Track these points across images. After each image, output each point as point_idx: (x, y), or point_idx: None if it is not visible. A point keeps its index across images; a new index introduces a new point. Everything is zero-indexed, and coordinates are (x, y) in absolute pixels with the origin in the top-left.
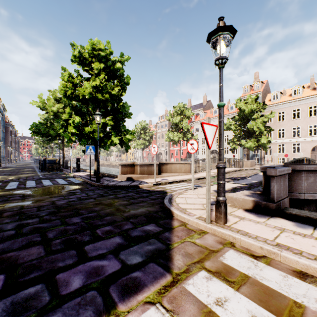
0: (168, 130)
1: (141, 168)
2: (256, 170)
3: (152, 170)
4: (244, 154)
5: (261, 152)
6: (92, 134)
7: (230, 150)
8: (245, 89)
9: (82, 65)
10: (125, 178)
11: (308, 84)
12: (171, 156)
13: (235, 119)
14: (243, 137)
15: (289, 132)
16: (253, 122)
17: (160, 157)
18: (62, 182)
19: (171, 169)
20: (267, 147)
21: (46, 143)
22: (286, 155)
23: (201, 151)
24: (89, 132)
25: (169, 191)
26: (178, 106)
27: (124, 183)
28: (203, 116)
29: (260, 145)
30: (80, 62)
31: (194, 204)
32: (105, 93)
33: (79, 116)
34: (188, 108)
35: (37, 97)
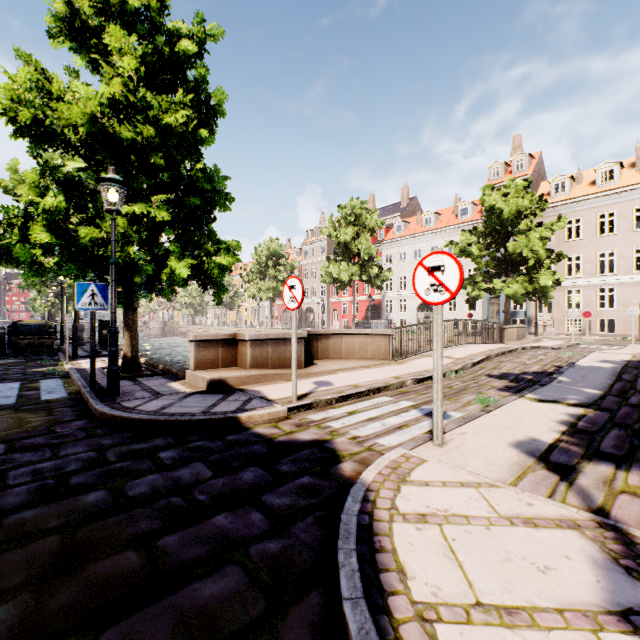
0: (328, 258)
1: (256, 349)
2: (543, 349)
3: (288, 355)
4: (497, 311)
5: (530, 307)
6: (101, 248)
7: (467, 302)
8: (495, 172)
9: (83, 49)
10: (204, 383)
11: (631, 160)
12: (332, 316)
13: (476, 233)
14: (495, 273)
15: (591, 262)
16: (521, 239)
17: (309, 317)
18: (1, 398)
19: (338, 349)
20: (549, 296)
21: (47, 286)
22: (586, 313)
23: (398, 304)
24: (95, 241)
25: (347, 449)
26: (350, 206)
27: (193, 405)
28: (403, 229)
29: (536, 292)
30: (75, 36)
31: (538, 632)
32: (143, 122)
33: (75, 198)
34: (372, 210)
35: (6, 169)
